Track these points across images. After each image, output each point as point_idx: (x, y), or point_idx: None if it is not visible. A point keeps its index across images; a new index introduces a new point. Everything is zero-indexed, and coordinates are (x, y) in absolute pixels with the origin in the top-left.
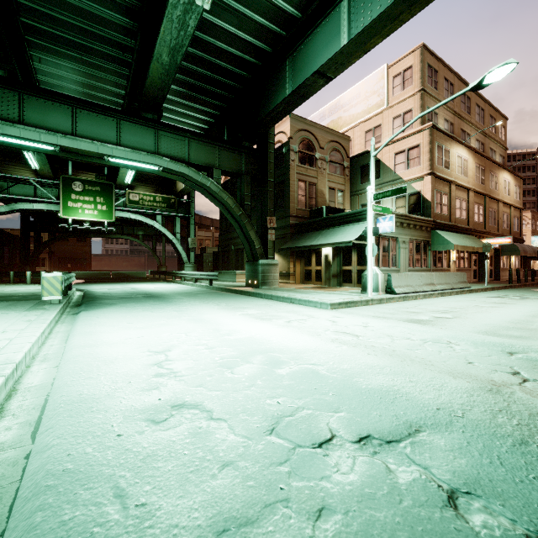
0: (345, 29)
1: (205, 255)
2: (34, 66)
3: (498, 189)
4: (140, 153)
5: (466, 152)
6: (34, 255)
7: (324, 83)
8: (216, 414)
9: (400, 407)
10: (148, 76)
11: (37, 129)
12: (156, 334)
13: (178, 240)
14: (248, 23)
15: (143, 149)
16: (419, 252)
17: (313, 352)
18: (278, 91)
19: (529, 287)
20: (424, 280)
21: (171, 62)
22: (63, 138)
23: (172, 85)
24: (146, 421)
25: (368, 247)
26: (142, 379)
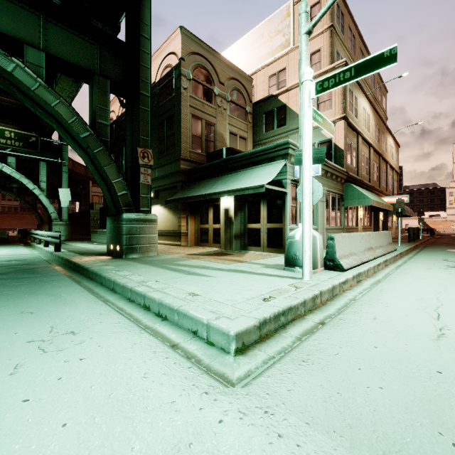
0: None
1: (93, 212)
2: None
3: (386, 151)
4: None
5: (369, 106)
6: None
7: None
8: None
9: None
10: None
11: None
12: None
13: (43, 191)
14: None
15: None
16: (334, 207)
17: None
18: None
19: (435, 247)
20: (364, 243)
21: None
22: None
23: None
24: None
25: (305, 185)
26: None
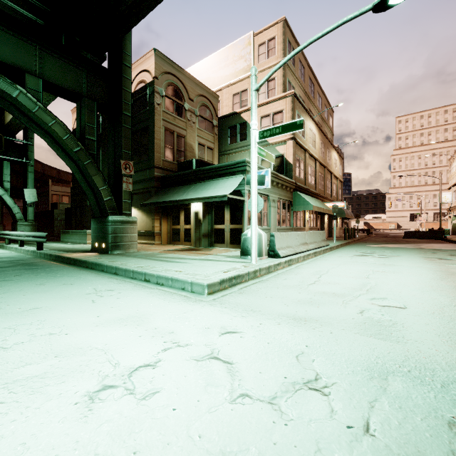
0: None
1: (56, 212)
2: None
3: (331, 164)
4: None
5: (315, 127)
6: None
7: None
8: None
9: None
10: None
11: None
12: None
13: (7, 191)
14: None
15: None
16: (284, 212)
17: None
18: None
19: (362, 243)
20: (300, 239)
21: None
22: None
23: None
24: None
25: (252, 199)
26: None
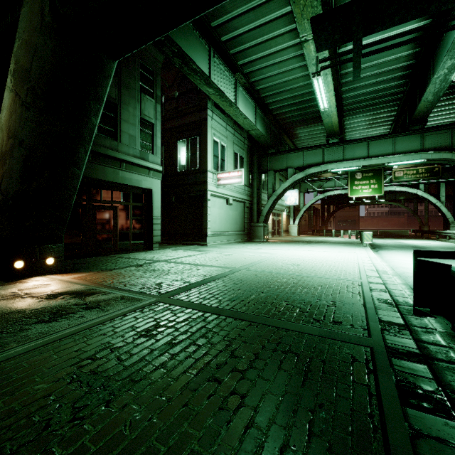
0: None
1: None
2: (344, 124)
3: None
4: (409, 155)
5: None
6: (327, 220)
7: None
8: None
9: None
10: (416, 110)
11: (351, 161)
12: None
13: (442, 203)
14: None
15: (411, 150)
16: None
17: None
18: None
19: None
20: None
21: (435, 97)
22: (363, 161)
23: None
24: None
25: None
26: None
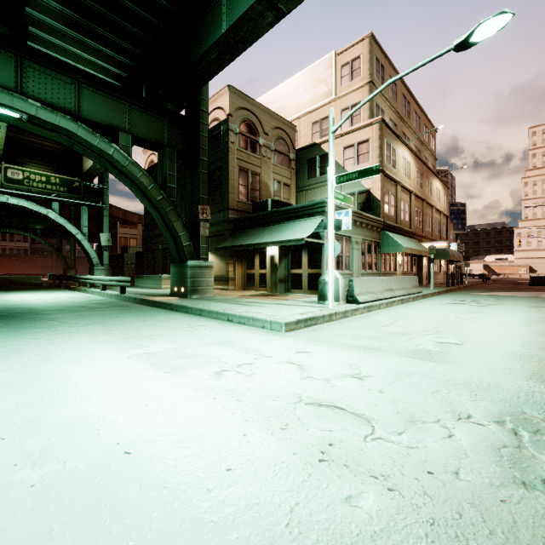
0: None
1: (127, 256)
2: None
3: (432, 195)
4: None
5: (409, 154)
6: None
7: (273, 20)
8: None
9: None
10: None
11: None
12: None
13: (85, 236)
14: None
15: None
16: (370, 254)
17: None
18: (212, 32)
19: (467, 291)
20: (384, 285)
21: None
22: None
23: (52, 0)
24: None
25: (329, 244)
26: None
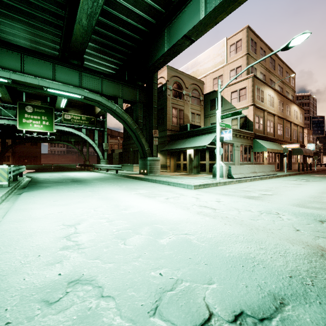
0: (203, 8)
1: (114, 154)
2: None
3: (290, 115)
4: (69, 86)
5: (273, 92)
6: (2, 154)
7: (189, 44)
8: (106, 291)
9: (260, 276)
10: (73, 34)
11: None
12: (72, 209)
13: (96, 145)
14: (140, 3)
15: (71, 84)
16: (246, 152)
17: (185, 223)
18: (160, 49)
19: (310, 174)
20: (250, 170)
21: (89, 25)
22: (14, 74)
23: (91, 43)
24: (40, 302)
25: (217, 149)
26: (50, 252)
